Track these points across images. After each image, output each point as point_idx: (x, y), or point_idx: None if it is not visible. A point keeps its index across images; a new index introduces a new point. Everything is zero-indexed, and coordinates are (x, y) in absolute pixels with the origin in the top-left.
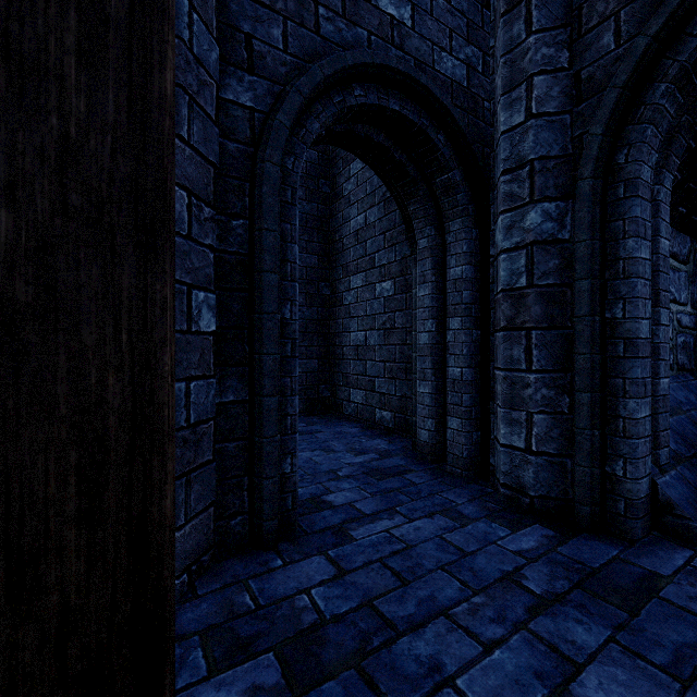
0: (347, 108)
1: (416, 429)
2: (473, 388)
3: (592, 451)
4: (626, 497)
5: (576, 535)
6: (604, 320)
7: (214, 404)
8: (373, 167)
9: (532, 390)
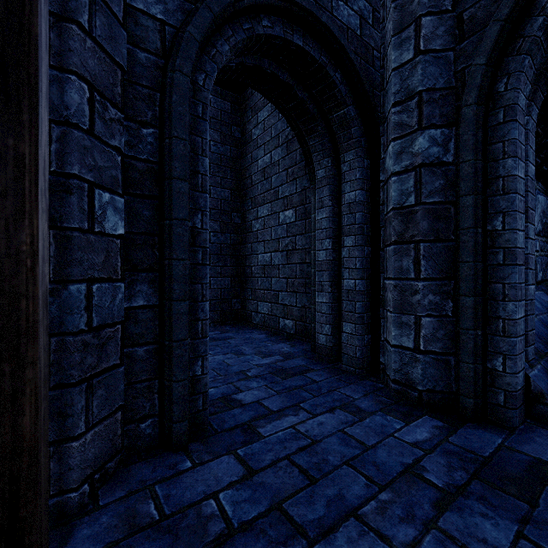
0: (256, 36)
1: (315, 334)
2: (365, 297)
3: (476, 349)
4: (506, 389)
5: (462, 425)
6: (485, 232)
7: (121, 308)
8: (277, 106)
9: (420, 296)
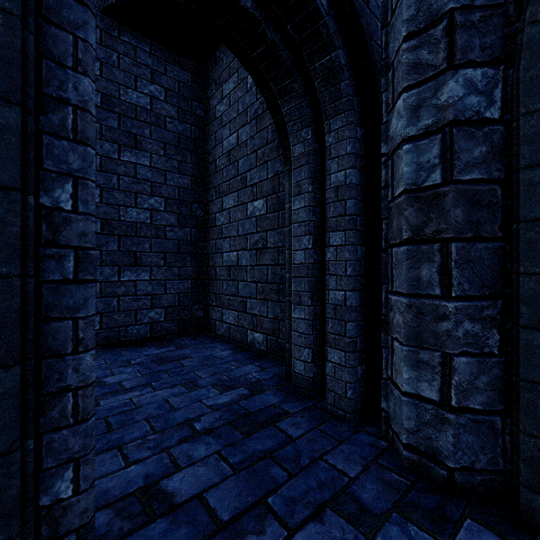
0: None
1: (290, 357)
2: (358, 314)
3: None
4: None
5: None
6: None
7: None
8: (241, 57)
9: (451, 323)
